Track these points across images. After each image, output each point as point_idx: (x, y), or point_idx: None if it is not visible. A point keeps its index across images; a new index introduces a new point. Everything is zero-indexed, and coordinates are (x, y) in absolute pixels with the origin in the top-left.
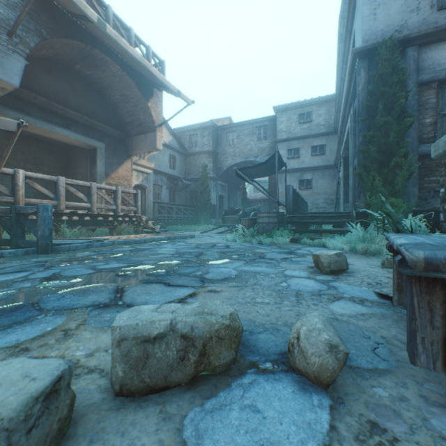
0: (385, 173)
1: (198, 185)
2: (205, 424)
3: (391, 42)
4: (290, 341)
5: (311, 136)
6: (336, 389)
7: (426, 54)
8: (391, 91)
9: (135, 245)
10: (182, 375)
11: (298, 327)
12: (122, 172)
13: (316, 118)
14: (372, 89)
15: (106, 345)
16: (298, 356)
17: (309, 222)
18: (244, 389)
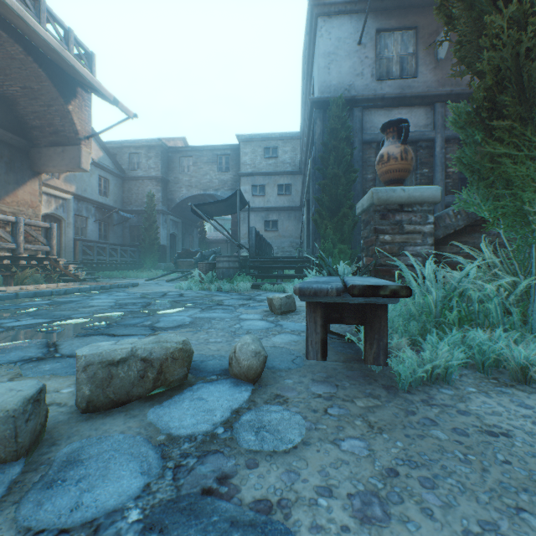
0: (336, 222)
1: (142, 219)
2: (164, 411)
3: (341, 100)
4: (230, 356)
5: (277, 173)
6: (261, 384)
7: (368, 117)
8: (340, 146)
9: (53, 297)
10: (142, 390)
11: (236, 344)
12: (25, 196)
13: (282, 154)
14: (326, 140)
15: (56, 388)
16: (235, 364)
17: (272, 267)
18: (194, 391)
